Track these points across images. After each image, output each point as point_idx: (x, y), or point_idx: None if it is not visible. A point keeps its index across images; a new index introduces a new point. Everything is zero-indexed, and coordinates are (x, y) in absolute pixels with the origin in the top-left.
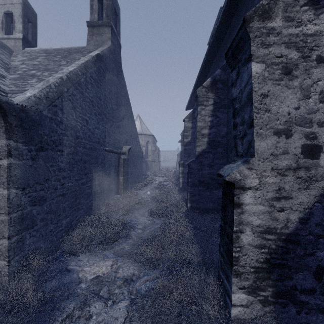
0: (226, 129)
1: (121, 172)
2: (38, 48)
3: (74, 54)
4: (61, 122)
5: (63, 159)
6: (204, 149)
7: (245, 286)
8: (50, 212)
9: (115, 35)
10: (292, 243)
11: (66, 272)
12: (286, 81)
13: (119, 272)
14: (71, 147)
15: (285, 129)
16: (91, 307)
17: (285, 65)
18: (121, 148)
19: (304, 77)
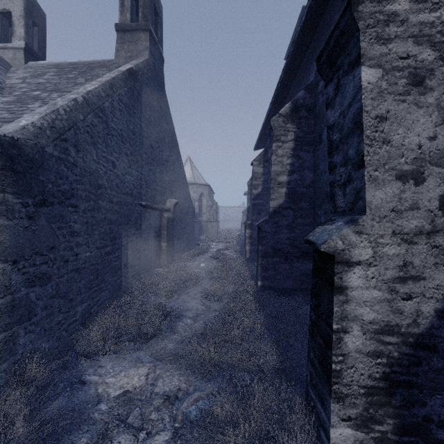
0: (313, 175)
1: (164, 236)
2: (46, 61)
3: (96, 70)
4: (74, 164)
5: (77, 218)
6: (281, 203)
7: (352, 417)
8: (57, 296)
9: (156, 44)
10: (425, 349)
11: (79, 385)
12: (415, 96)
13: (158, 384)
14: (89, 201)
15: (414, 170)
16: (114, 443)
17: (413, 70)
18: (164, 202)
19: (443, 90)
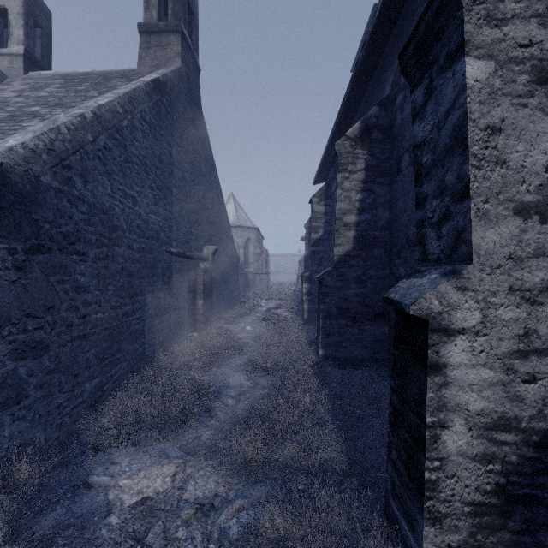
0: (388, 214)
1: (200, 292)
2: (52, 72)
3: (114, 81)
4: (80, 199)
5: (84, 269)
6: (348, 250)
7: (452, 545)
8: (57, 371)
9: (189, 49)
10: None
11: (83, 489)
12: (540, 99)
13: (188, 488)
14: (101, 246)
15: (540, 202)
16: None
17: (538, 62)
18: (200, 249)
19: None
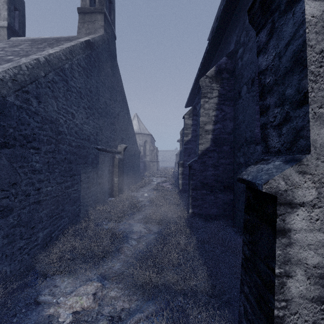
0: (233, 124)
1: (116, 173)
2: (24, 37)
3: (62, 42)
4: (35, 113)
5: (38, 159)
6: (207, 147)
7: None
8: (19, 225)
9: (109, 24)
10: None
11: (34, 305)
12: None
13: (104, 305)
14: (50, 144)
15: None
16: None
17: None
18: (116, 146)
19: None
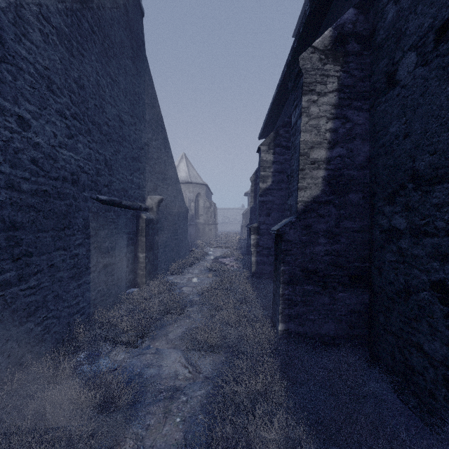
0: (368, 148)
1: (142, 244)
2: None
3: None
4: None
5: None
6: (316, 195)
7: None
8: None
9: None
10: None
11: None
12: None
13: None
14: None
15: None
16: None
17: None
18: (144, 199)
19: None
